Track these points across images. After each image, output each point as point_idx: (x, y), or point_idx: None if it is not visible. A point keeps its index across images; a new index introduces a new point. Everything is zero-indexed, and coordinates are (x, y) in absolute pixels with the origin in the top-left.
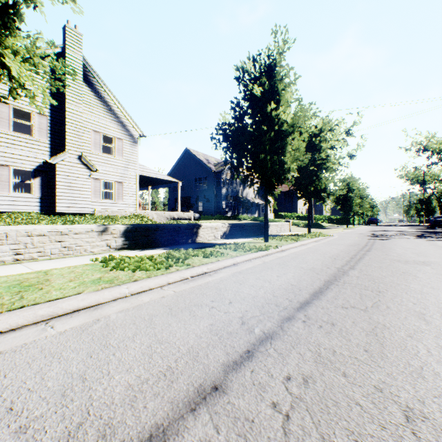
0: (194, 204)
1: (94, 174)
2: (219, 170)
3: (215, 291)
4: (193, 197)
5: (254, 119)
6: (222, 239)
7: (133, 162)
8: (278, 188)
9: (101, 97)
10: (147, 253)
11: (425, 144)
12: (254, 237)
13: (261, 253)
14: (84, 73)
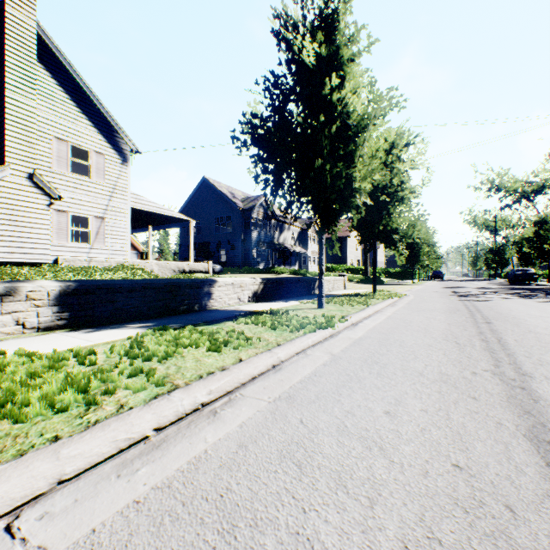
0: (214, 253)
1: (58, 203)
2: (248, 208)
3: (209, 547)
4: (212, 243)
5: (304, 105)
6: (251, 304)
7: (122, 189)
8: (339, 223)
9: (69, 89)
10: (98, 337)
11: (498, 182)
12: (299, 299)
13: (322, 333)
14: (40, 49)
